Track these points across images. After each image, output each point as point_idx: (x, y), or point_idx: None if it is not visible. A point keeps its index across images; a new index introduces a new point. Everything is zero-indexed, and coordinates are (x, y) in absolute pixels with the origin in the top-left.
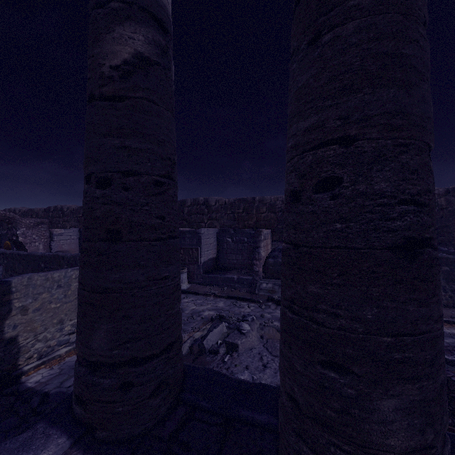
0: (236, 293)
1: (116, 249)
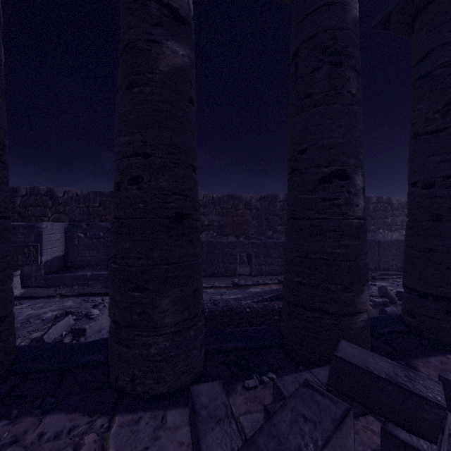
0: (89, 290)
1: None
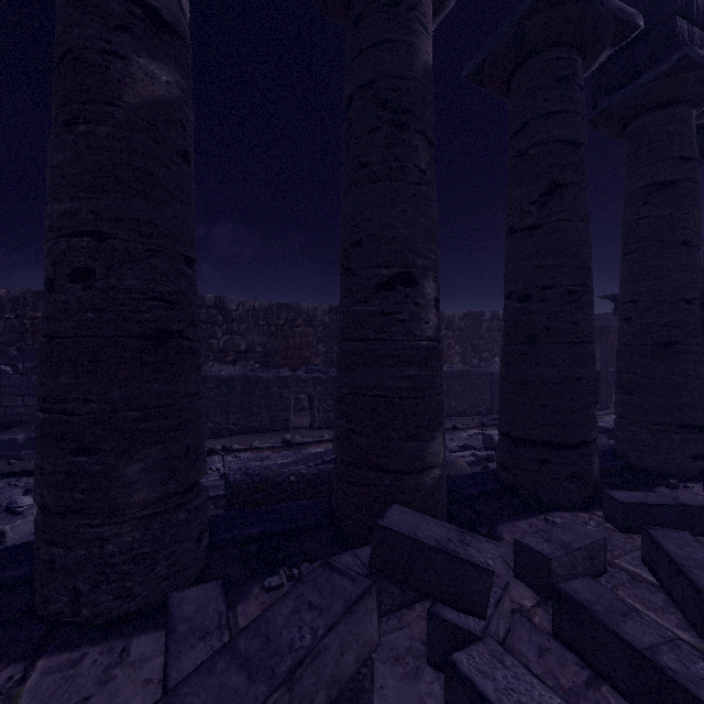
0: (21, 467)
1: None
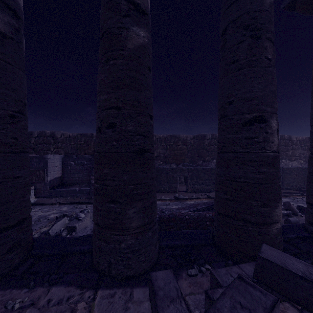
0: (77, 200)
1: None
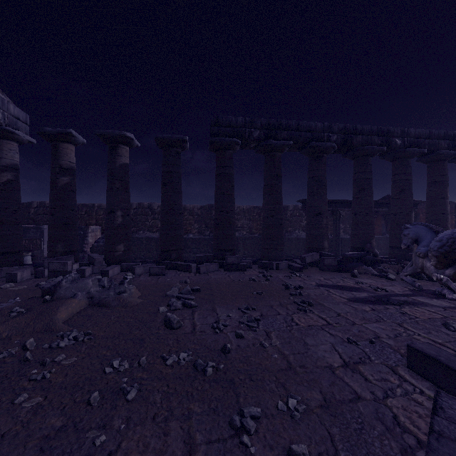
0: None
1: (3, 226)
